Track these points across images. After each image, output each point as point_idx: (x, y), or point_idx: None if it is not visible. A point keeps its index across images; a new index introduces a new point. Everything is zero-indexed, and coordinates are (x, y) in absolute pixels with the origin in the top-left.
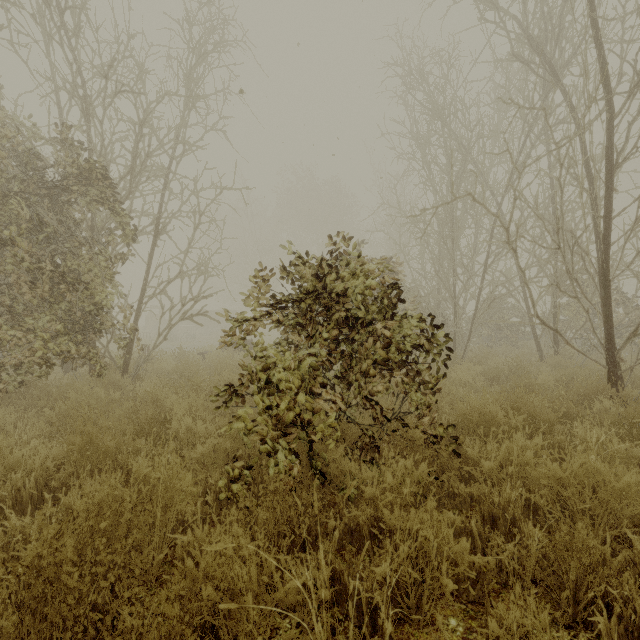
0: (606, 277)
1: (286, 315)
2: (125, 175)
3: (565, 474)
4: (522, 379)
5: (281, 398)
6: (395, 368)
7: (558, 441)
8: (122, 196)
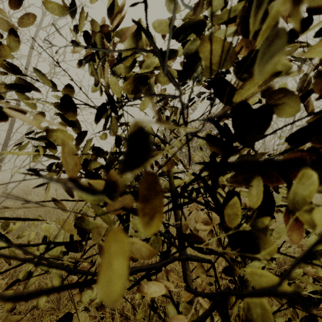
0: None
1: None
2: None
3: None
4: None
5: None
6: None
7: None
8: None
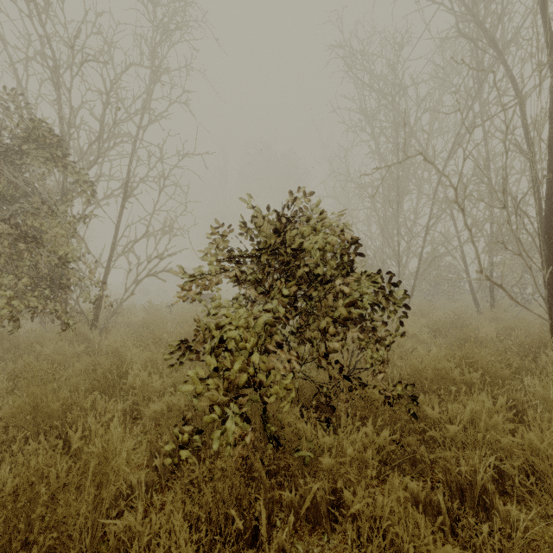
0: (549, 235)
1: (240, 271)
2: (94, 141)
3: (542, 445)
4: (466, 332)
5: (232, 359)
6: (350, 324)
7: (513, 397)
8: (92, 161)
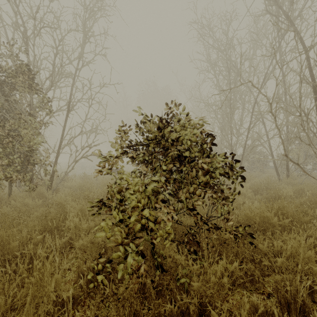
0: None
1: (137, 154)
2: (49, 76)
3: None
4: (275, 192)
5: (131, 214)
6: (207, 188)
7: (311, 235)
8: (48, 88)
